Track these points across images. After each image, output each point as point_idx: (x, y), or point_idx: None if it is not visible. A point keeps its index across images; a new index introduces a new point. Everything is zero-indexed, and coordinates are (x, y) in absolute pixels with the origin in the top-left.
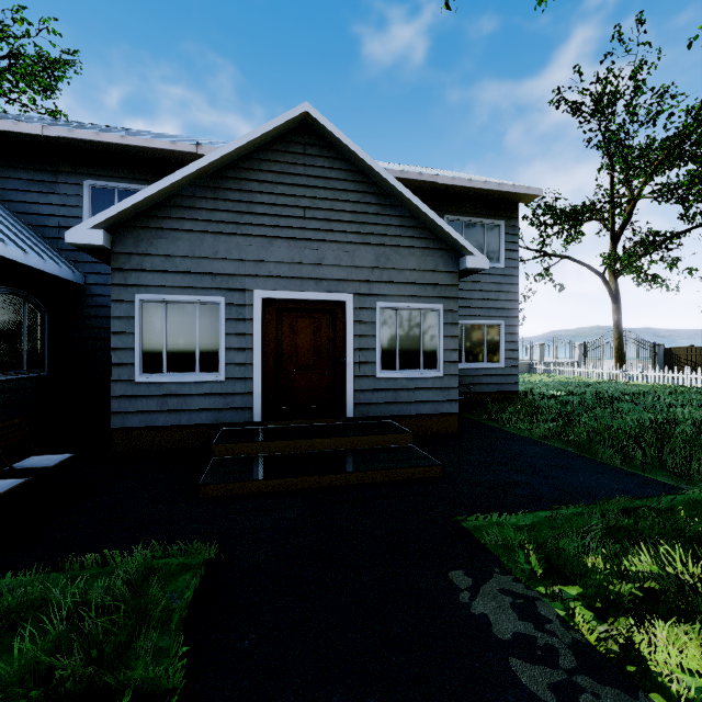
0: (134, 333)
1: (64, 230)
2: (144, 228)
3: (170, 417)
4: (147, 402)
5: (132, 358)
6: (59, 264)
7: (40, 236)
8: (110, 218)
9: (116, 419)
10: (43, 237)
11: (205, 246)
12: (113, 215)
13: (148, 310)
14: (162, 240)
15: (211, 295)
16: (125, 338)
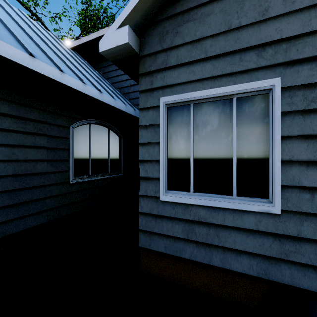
0: (159, 143)
1: (132, 87)
2: (169, 19)
3: (197, 250)
4: (172, 224)
5: (157, 171)
6: (126, 104)
7: (121, 93)
8: (134, 12)
9: (143, 238)
10: (123, 94)
11: (246, 8)
12: (137, 4)
13: (173, 116)
14: (188, 24)
15: (255, 80)
16: (151, 149)
